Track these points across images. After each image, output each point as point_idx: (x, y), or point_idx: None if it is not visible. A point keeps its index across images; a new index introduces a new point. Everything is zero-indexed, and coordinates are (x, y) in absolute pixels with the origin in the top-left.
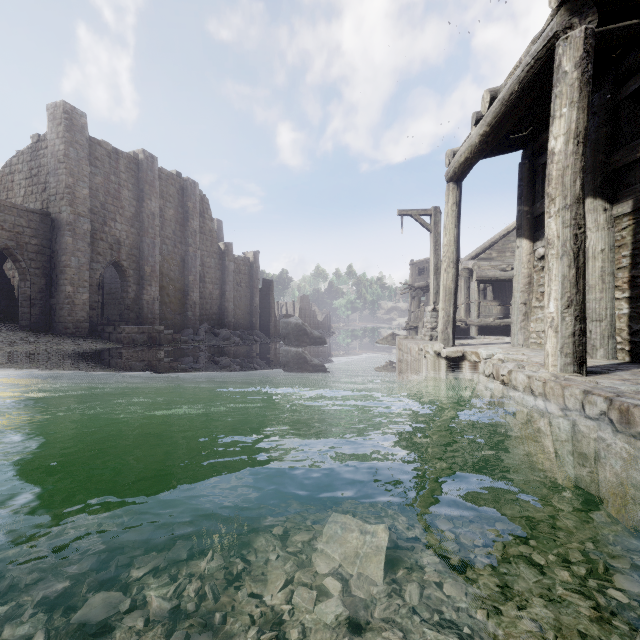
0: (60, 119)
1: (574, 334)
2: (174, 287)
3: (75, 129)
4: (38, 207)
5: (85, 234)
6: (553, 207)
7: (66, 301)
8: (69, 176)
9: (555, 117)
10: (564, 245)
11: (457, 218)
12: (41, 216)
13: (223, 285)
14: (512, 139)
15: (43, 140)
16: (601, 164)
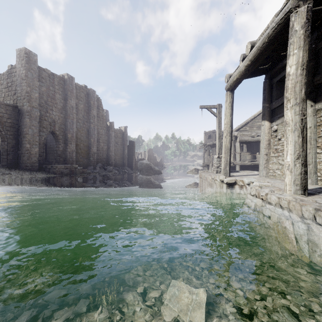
0: (23, 57)
1: (301, 173)
2: (83, 144)
3: (31, 62)
4: (11, 103)
5: (36, 117)
6: (289, 104)
7: (26, 152)
8: (28, 87)
9: (290, 55)
10: (295, 125)
11: (231, 110)
12: (13, 107)
13: (109, 143)
14: (260, 69)
15: (14, 68)
16: (309, 82)
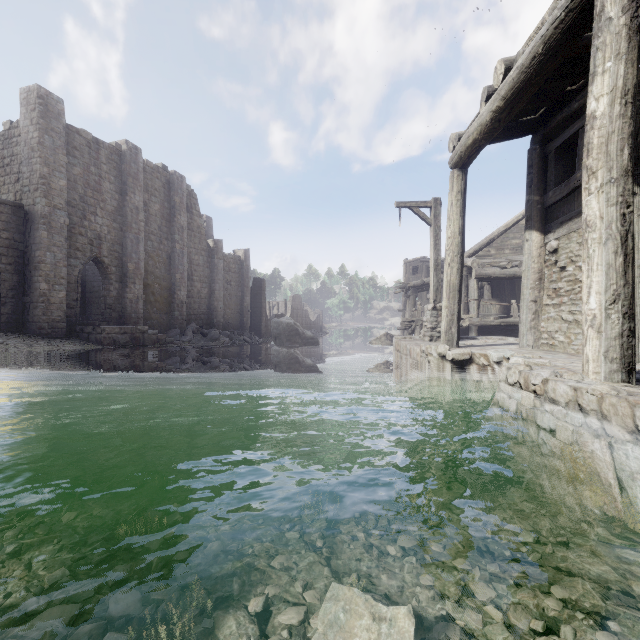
0: (34, 104)
1: (622, 335)
2: (160, 285)
3: (51, 115)
4: (11, 199)
5: (62, 228)
6: (594, 182)
7: (40, 299)
8: (44, 165)
9: (596, 73)
10: (609, 227)
11: (462, 208)
12: (13, 208)
13: (212, 284)
14: (522, 122)
15: (16, 127)
16: None
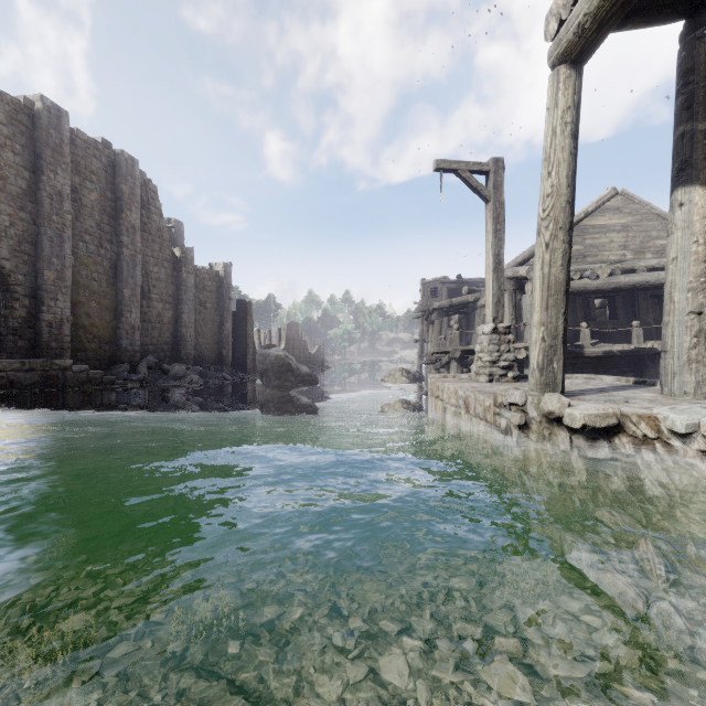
0: None
1: None
2: (99, 304)
3: None
4: None
5: None
6: None
7: None
8: None
9: None
10: None
11: (574, 139)
12: None
13: (179, 304)
14: None
15: None
16: None
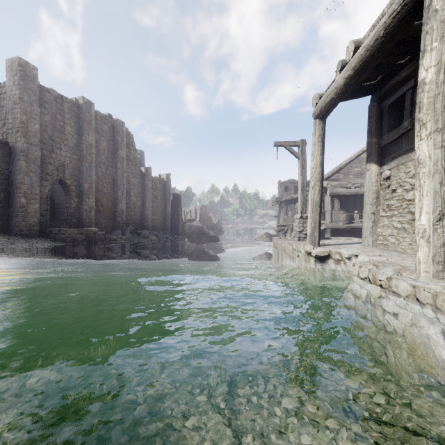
0: (16, 70)
1: None
2: (107, 199)
3: (28, 79)
4: None
5: (36, 159)
6: (424, 131)
7: (20, 210)
8: (23, 114)
9: (426, 51)
10: (436, 164)
11: (322, 147)
12: (1, 144)
13: (144, 198)
14: (365, 86)
15: (3, 87)
16: None
